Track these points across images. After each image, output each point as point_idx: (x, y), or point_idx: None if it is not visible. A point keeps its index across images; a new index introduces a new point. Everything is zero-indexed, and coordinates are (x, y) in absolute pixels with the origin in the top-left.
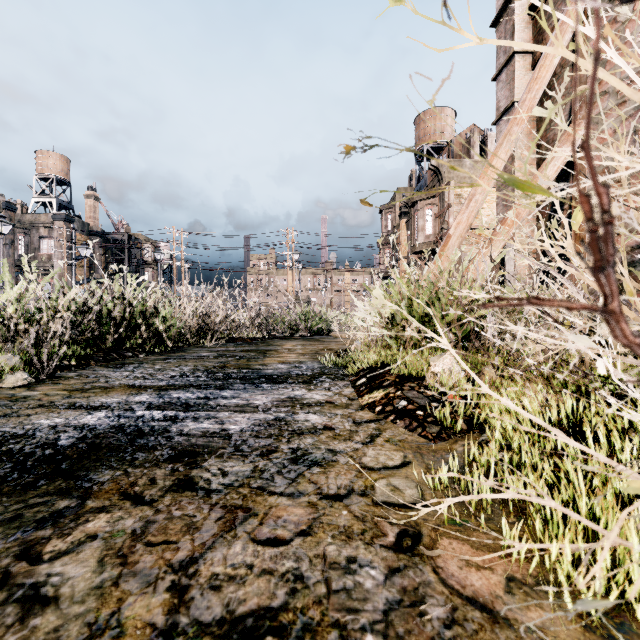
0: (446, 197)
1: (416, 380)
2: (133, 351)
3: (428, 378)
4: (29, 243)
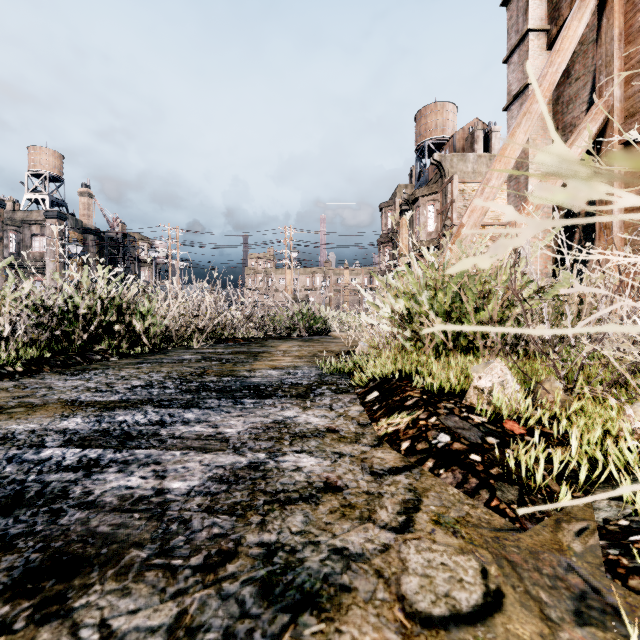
0: (449, 193)
1: (450, 397)
2: (103, 354)
3: (470, 395)
4: (21, 241)
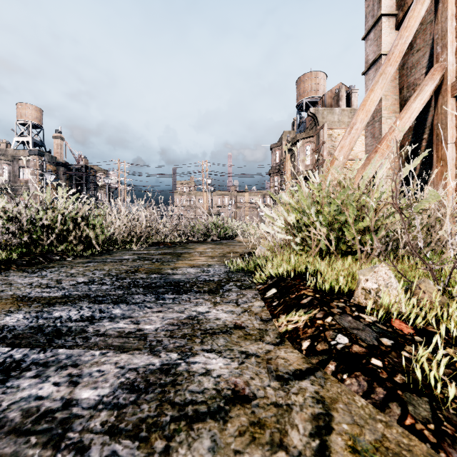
0: (321, 136)
1: (339, 296)
2: (62, 255)
3: (358, 295)
4: (11, 171)
